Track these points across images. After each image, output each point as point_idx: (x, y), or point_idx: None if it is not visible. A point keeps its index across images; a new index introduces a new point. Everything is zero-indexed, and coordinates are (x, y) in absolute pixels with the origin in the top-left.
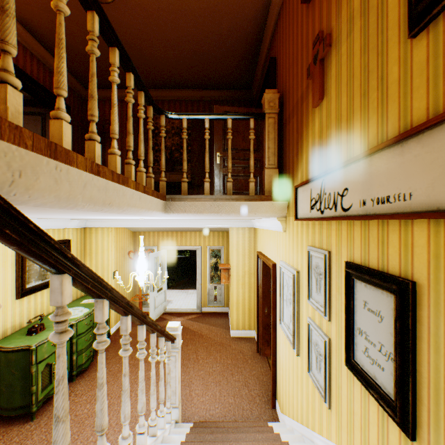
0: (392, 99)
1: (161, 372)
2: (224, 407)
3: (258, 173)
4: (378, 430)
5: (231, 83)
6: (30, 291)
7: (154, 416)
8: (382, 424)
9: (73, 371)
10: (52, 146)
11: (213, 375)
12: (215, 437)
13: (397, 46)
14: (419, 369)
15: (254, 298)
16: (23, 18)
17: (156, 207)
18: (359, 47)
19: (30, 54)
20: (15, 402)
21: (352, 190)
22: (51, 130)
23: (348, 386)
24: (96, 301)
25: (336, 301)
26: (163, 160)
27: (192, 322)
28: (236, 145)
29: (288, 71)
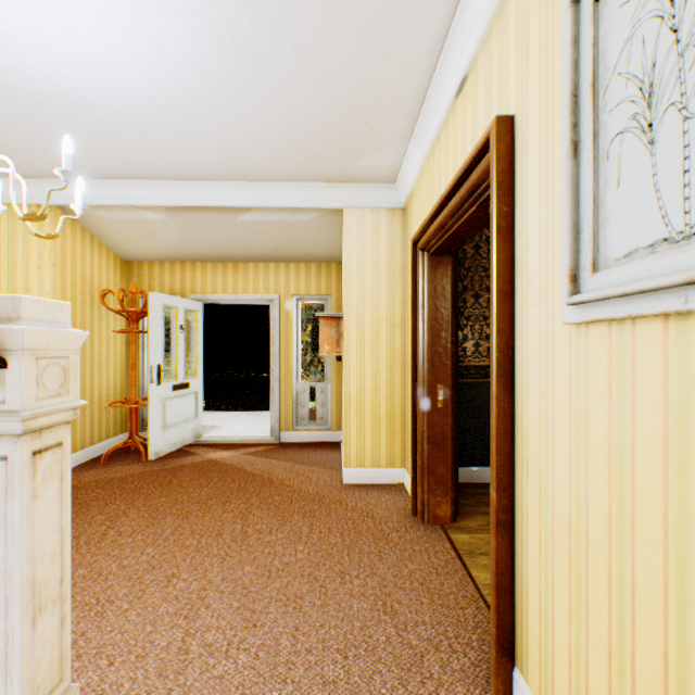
0: None
1: None
2: None
3: None
4: None
5: None
6: None
7: None
8: None
9: None
10: None
11: (280, 577)
12: None
13: None
14: None
15: (403, 387)
16: None
17: None
18: None
19: None
20: None
21: None
22: None
23: None
24: None
25: None
26: None
27: (253, 459)
28: None
29: None
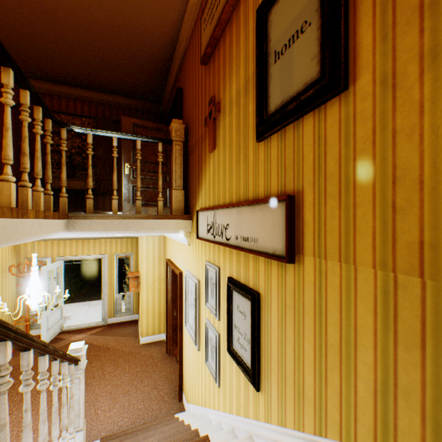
0: (251, 174)
1: (64, 398)
2: (134, 414)
3: (167, 186)
4: (244, 392)
5: (141, 94)
6: None
7: None
8: (246, 387)
9: None
10: None
11: (121, 386)
12: None
13: (253, 141)
14: (261, 346)
15: (165, 302)
16: None
17: (58, 228)
18: (236, 127)
19: None
20: None
21: (231, 227)
22: None
23: (230, 366)
24: None
25: (223, 305)
26: (64, 175)
27: (96, 337)
28: (146, 158)
29: (192, 109)
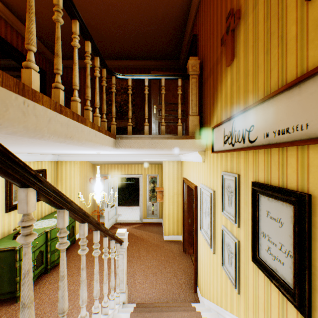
0: (290, 52)
1: (112, 266)
2: (159, 291)
3: (184, 120)
4: (279, 311)
5: (164, 55)
6: (16, 207)
7: (106, 299)
8: (282, 306)
9: (48, 266)
10: (20, 85)
11: (151, 268)
12: (152, 315)
13: (295, 9)
14: (314, 264)
15: (181, 212)
16: (10, 5)
17: (108, 143)
18: (263, 16)
19: (16, 32)
20: (4, 289)
21: (257, 126)
22: (22, 77)
23: (254, 276)
24: (59, 211)
25: (244, 212)
26: (113, 109)
27: (135, 230)
28: (167, 100)
29: (206, 43)
